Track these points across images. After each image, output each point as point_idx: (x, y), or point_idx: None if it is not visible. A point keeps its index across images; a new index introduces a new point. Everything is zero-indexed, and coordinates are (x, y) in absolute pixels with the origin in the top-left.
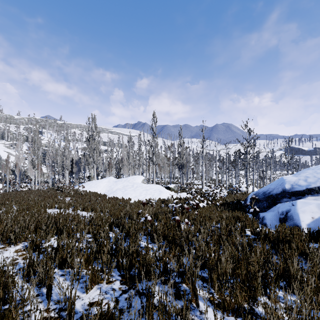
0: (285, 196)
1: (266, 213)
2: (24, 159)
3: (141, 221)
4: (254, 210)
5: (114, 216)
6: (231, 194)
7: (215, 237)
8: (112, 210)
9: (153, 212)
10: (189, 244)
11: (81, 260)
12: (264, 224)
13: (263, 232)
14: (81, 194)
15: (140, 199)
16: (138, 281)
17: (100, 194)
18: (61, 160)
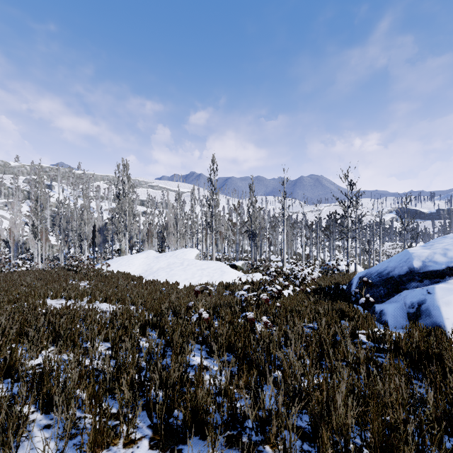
0: (413, 278)
1: (385, 305)
2: (22, 224)
3: (192, 320)
4: (367, 300)
5: (151, 312)
6: (326, 275)
7: (313, 348)
8: (148, 301)
9: (212, 305)
10: (271, 360)
11: (82, 397)
12: (383, 323)
13: (391, 339)
14: (105, 276)
15: (192, 283)
16: (183, 441)
17: (134, 275)
18: (78, 227)
